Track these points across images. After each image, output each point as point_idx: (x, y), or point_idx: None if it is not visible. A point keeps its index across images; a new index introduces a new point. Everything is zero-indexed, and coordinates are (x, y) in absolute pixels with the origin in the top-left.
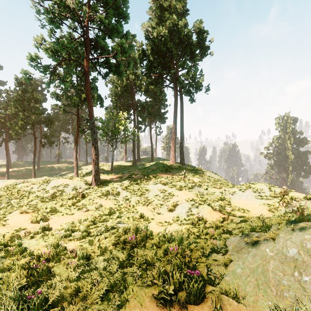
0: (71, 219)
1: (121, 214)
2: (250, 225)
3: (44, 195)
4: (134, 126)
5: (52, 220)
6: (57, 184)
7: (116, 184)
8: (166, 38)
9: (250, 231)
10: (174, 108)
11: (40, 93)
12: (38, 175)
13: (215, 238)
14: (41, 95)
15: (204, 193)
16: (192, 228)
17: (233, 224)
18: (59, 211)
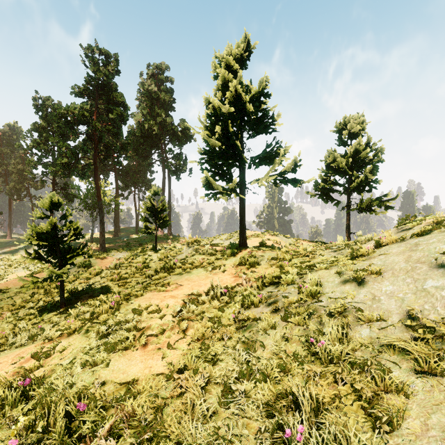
0: None
1: None
2: None
3: None
4: (116, 194)
5: None
6: None
7: (120, 250)
8: (156, 132)
9: None
10: (163, 185)
11: None
12: None
13: None
14: None
15: None
16: None
17: None
18: None
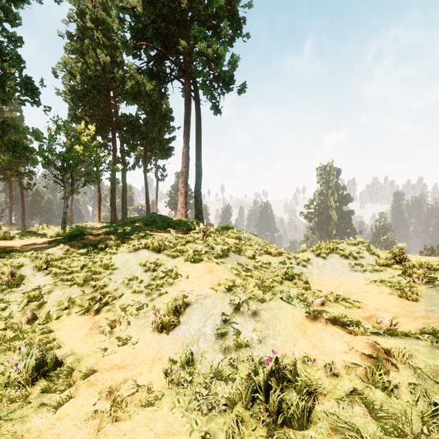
0: None
1: None
2: None
3: None
4: (113, 157)
5: None
6: None
7: (23, 256)
8: None
9: None
10: (185, 118)
11: None
12: None
13: None
14: None
15: (250, 267)
16: None
17: None
18: None
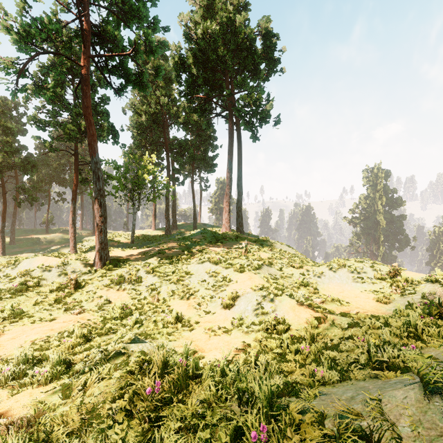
0: (47, 330)
1: (142, 316)
2: (429, 355)
3: (6, 285)
4: (167, 176)
5: (8, 335)
6: (31, 266)
7: (137, 264)
8: (218, 39)
9: (441, 375)
10: (229, 148)
11: (15, 120)
12: (11, 251)
13: (315, 362)
14: (17, 124)
15: (277, 276)
16: (267, 339)
17: (337, 329)
18: (27, 314)
